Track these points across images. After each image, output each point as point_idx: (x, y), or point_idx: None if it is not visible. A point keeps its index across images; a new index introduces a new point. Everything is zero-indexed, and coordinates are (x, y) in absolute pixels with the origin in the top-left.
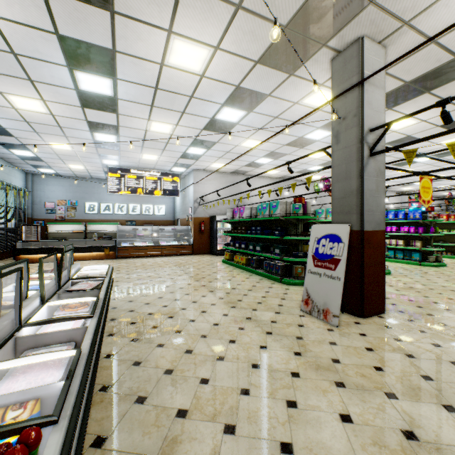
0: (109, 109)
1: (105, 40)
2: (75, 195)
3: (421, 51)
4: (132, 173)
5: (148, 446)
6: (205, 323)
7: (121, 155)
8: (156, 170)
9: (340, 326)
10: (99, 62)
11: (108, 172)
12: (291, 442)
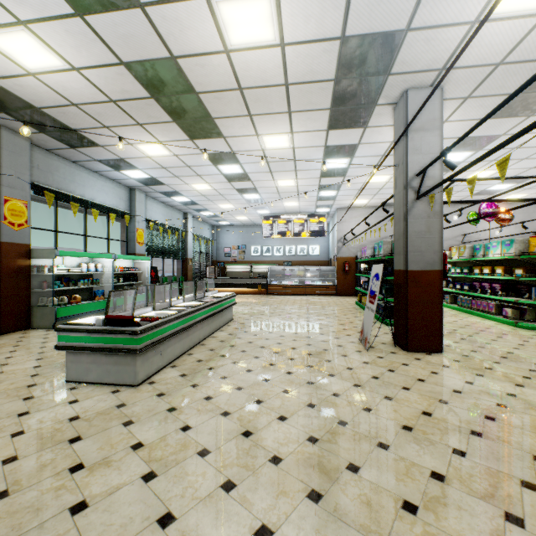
0: (245, 179)
1: (226, 149)
2: (244, 241)
3: (495, 73)
4: (282, 218)
5: (203, 358)
6: (276, 335)
7: (268, 206)
8: (302, 213)
9: (372, 351)
10: (227, 159)
11: (262, 220)
12: (253, 370)
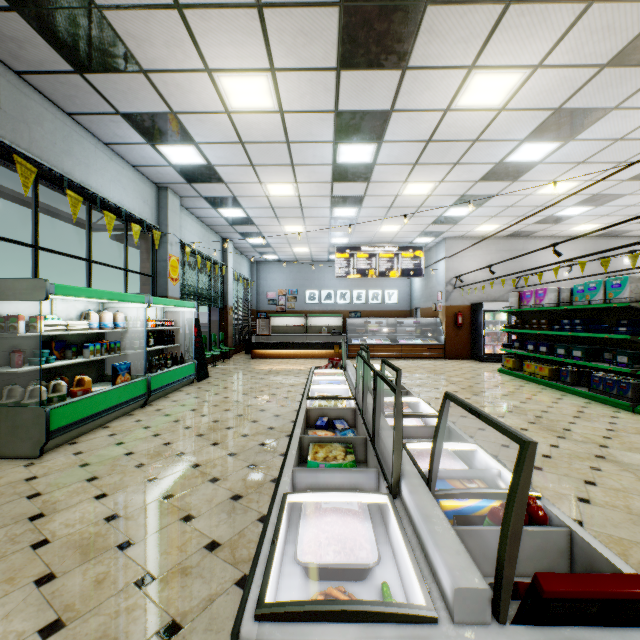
0: (361, 178)
1: (384, 103)
2: (295, 283)
3: None
4: (362, 251)
5: None
6: None
7: (355, 230)
8: (391, 245)
9: None
10: (368, 128)
11: (335, 253)
12: None
